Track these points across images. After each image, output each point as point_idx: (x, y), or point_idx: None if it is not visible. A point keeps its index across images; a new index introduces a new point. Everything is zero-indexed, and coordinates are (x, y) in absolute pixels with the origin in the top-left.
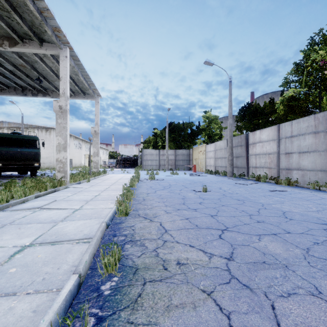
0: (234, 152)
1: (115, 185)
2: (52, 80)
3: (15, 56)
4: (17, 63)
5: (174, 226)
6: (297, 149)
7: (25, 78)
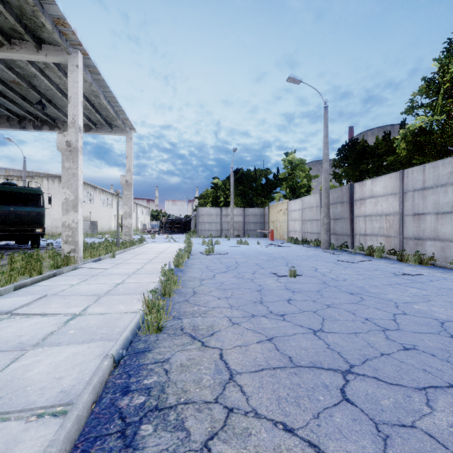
0: (332, 211)
1: (153, 264)
2: (61, 105)
3: (1, 66)
4: (7, 79)
5: (248, 361)
6: (433, 208)
7: (22, 103)
